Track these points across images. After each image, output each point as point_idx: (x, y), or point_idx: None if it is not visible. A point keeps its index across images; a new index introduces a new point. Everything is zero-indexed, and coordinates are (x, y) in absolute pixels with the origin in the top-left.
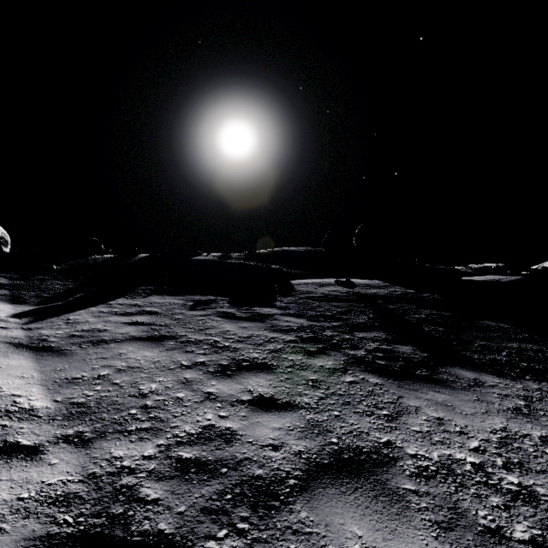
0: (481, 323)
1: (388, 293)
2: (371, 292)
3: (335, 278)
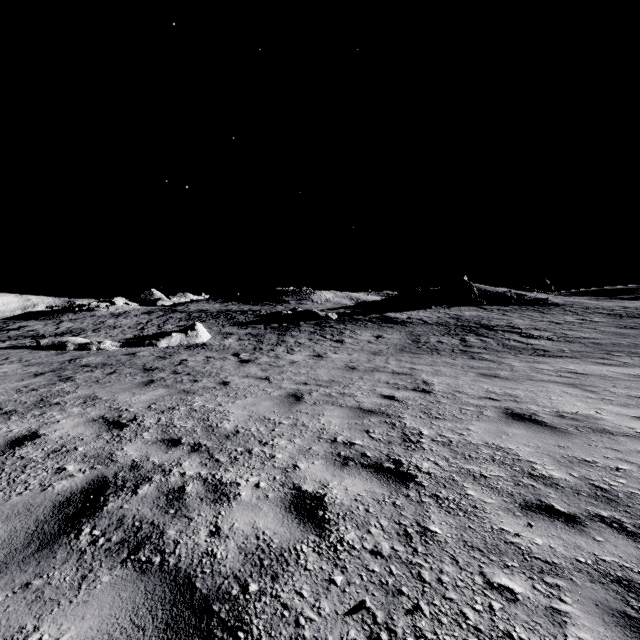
0: None
1: None
2: None
3: None
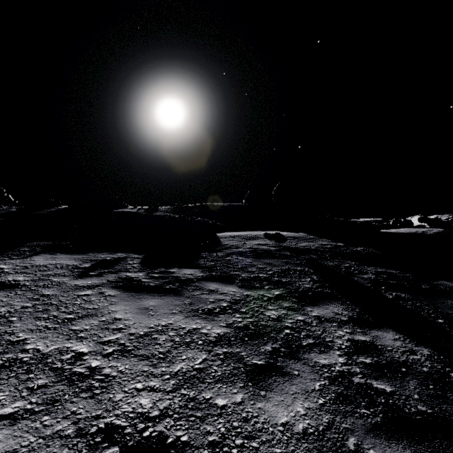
0: (441, 284)
1: (319, 246)
2: (301, 245)
3: (260, 231)
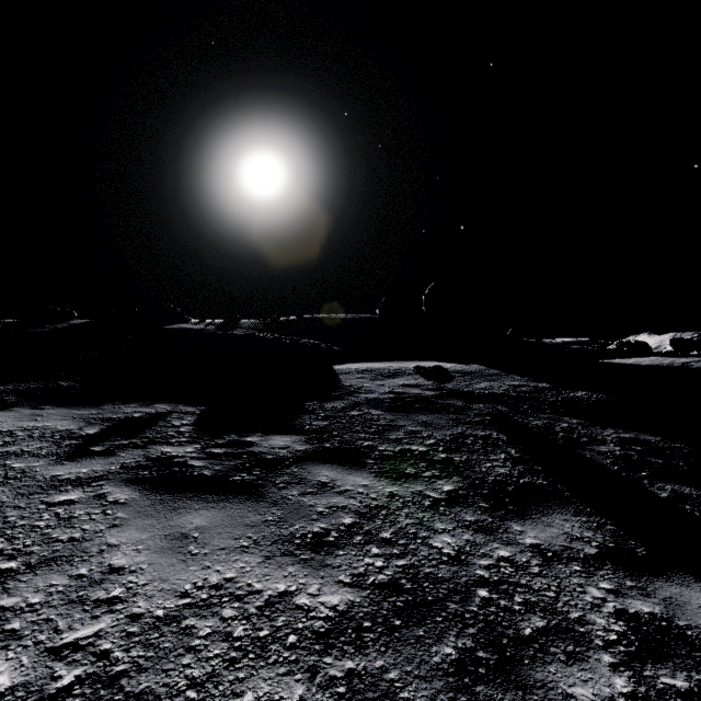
0: None
1: (508, 389)
2: (478, 388)
3: (406, 361)
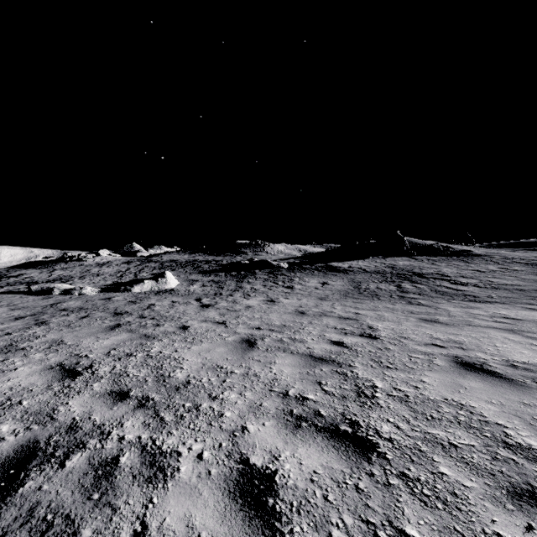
0: None
1: None
2: None
3: None
